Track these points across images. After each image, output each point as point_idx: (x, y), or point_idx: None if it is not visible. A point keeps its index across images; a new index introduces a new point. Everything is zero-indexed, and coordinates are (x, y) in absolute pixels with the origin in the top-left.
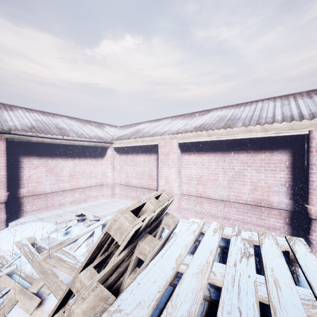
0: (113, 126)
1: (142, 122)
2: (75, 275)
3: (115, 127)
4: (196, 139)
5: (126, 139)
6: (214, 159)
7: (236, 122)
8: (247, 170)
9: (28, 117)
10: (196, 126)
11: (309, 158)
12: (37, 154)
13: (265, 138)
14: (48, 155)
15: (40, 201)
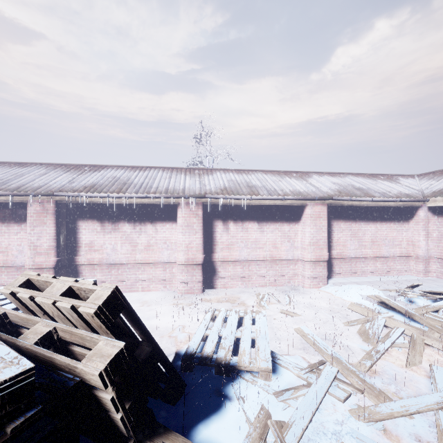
0: (407, 176)
1: None
2: None
3: (410, 177)
4: None
5: None
6: None
7: None
8: None
9: (325, 181)
10: None
11: None
12: (343, 218)
13: None
14: (351, 218)
15: (345, 265)
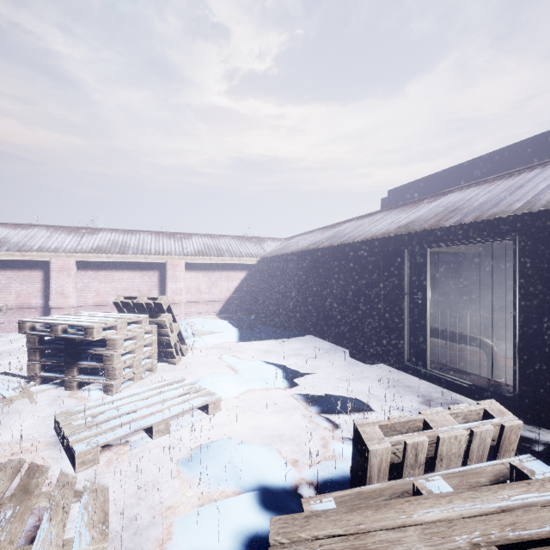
0: None
1: None
2: None
3: None
4: None
5: None
6: None
7: (4, 246)
8: (13, 283)
9: None
10: None
11: (50, 274)
12: None
13: (27, 260)
14: None
15: None
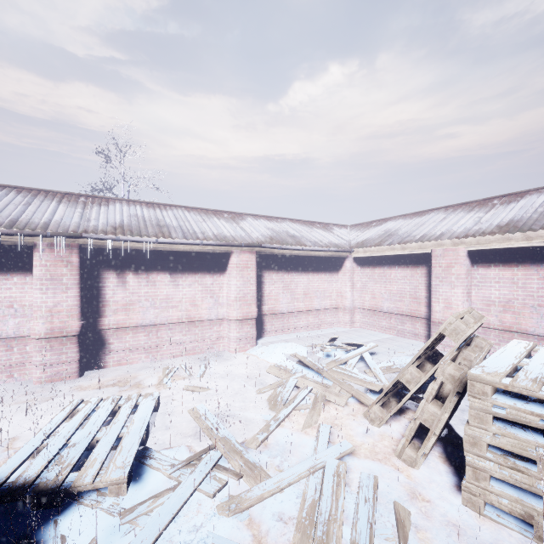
0: (341, 226)
1: (389, 218)
2: (405, 368)
3: (344, 227)
4: (501, 244)
5: (374, 246)
6: (535, 274)
7: None
8: None
9: (259, 225)
10: (499, 223)
11: None
12: (275, 268)
13: None
14: (284, 269)
15: (277, 321)
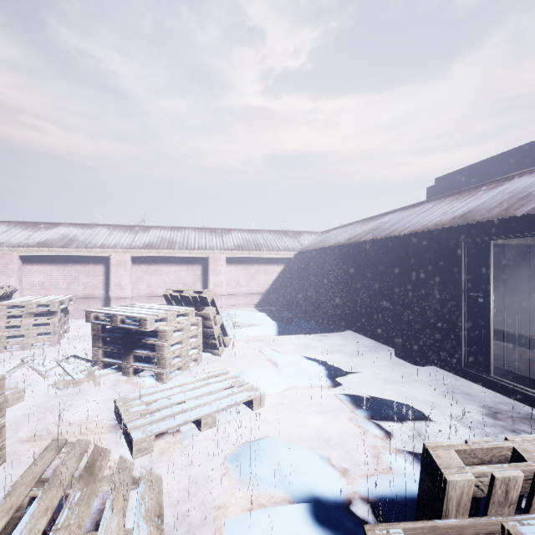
0: None
1: None
2: None
3: None
4: (39, 253)
5: None
6: (56, 268)
7: (74, 243)
8: (81, 276)
9: None
10: (39, 241)
11: (110, 268)
12: None
13: (92, 256)
14: None
15: None
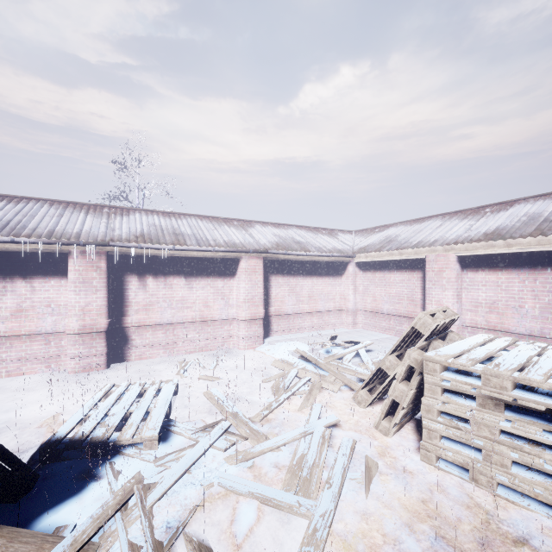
0: (346, 232)
1: (391, 224)
2: (385, 357)
3: (349, 233)
4: (486, 251)
5: (375, 251)
6: (517, 277)
7: None
8: None
9: (267, 232)
10: (486, 231)
11: None
12: (282, 272)
13: None
14: (290, 273)
15: (283, 322)
